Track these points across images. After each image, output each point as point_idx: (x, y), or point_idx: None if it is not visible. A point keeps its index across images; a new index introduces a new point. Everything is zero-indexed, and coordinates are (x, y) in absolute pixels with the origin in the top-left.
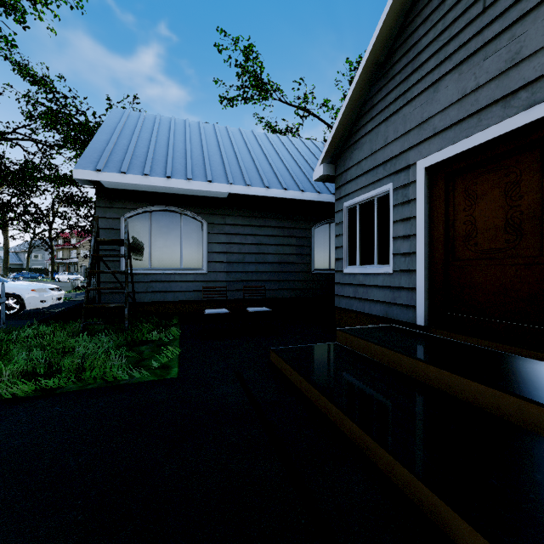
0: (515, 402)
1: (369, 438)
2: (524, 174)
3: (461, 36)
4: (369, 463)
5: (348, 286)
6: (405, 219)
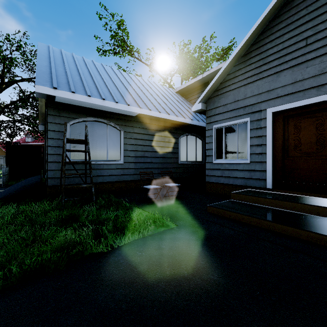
0: None
1: (326, 237)
2: (326, 120)
3: (293, 54)
4: None
5: (216, 170)
6: (259, 136)
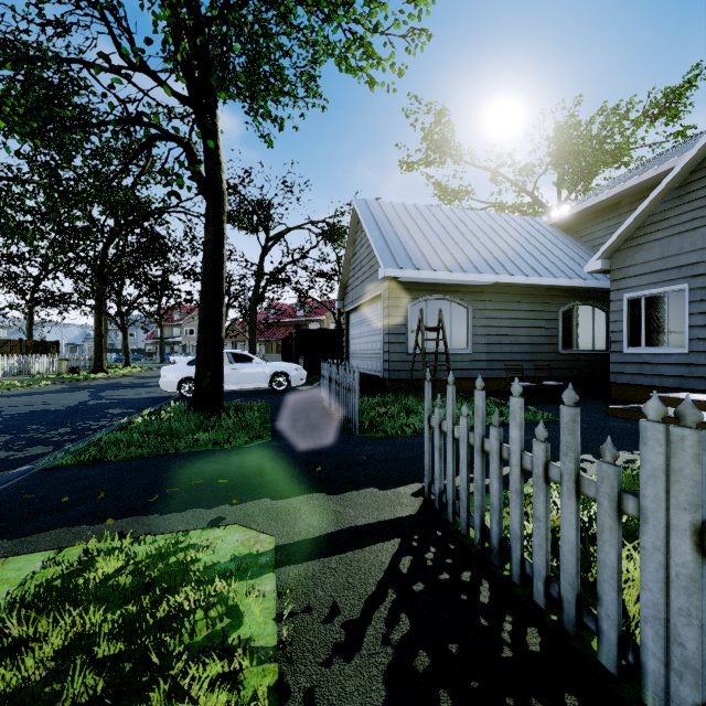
0: None
1: None
2: None
3: None
4: None
5: (629, 365)
6: (704, 313)
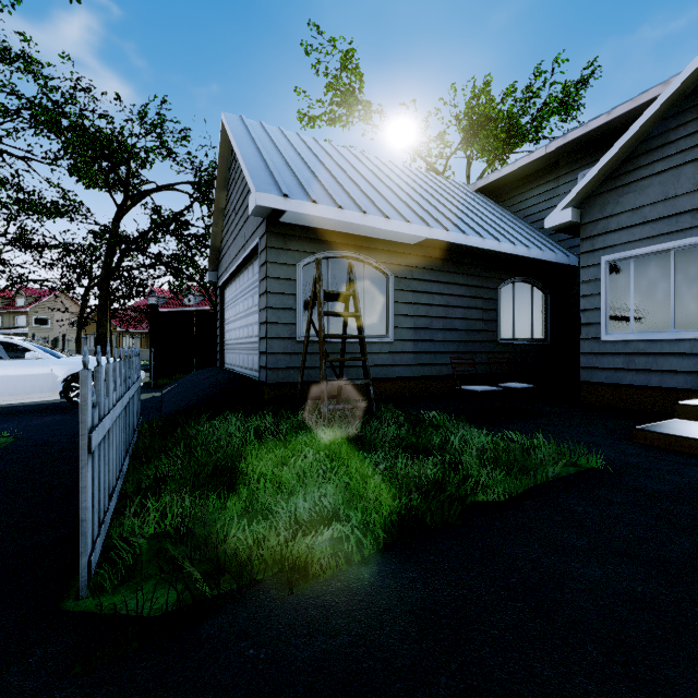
0: None
1: None
2: None
3: None
4: None
5: (610, 356)
6: None
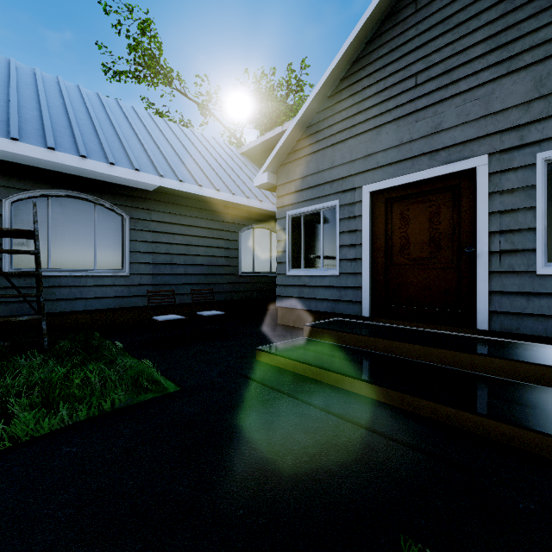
0: (468, 357)
1: (410, 396)
2: (442, 208)
3: (398, 99)
4: (414, 414)
5: (292, 288)
6: (352, 231)
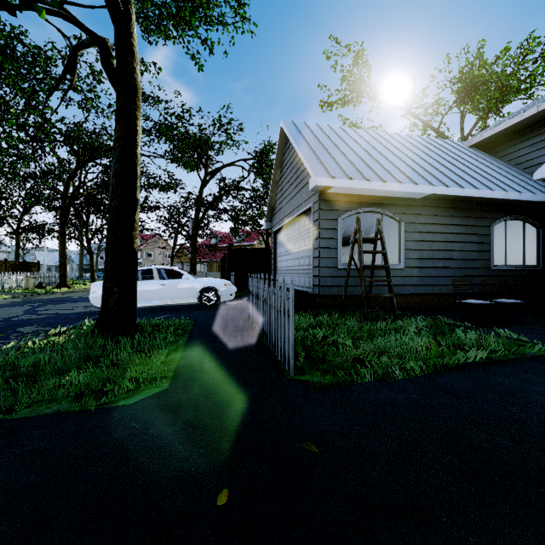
0: None
1: None
2: None
3: None
4: None
5: None
6: None
